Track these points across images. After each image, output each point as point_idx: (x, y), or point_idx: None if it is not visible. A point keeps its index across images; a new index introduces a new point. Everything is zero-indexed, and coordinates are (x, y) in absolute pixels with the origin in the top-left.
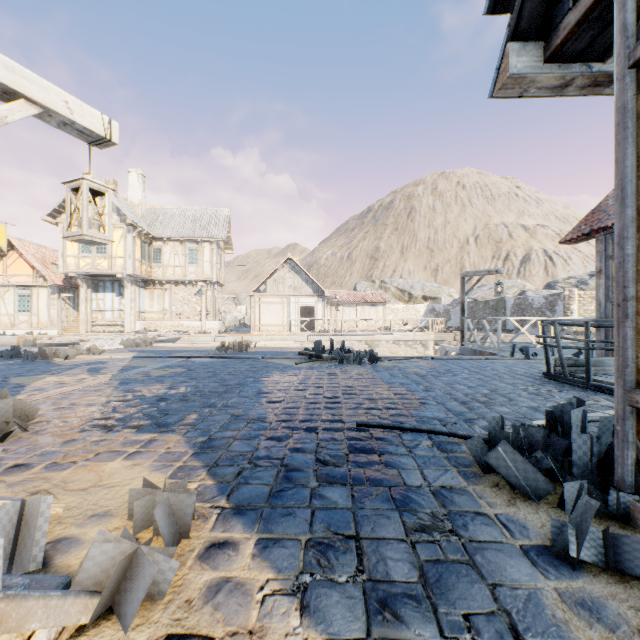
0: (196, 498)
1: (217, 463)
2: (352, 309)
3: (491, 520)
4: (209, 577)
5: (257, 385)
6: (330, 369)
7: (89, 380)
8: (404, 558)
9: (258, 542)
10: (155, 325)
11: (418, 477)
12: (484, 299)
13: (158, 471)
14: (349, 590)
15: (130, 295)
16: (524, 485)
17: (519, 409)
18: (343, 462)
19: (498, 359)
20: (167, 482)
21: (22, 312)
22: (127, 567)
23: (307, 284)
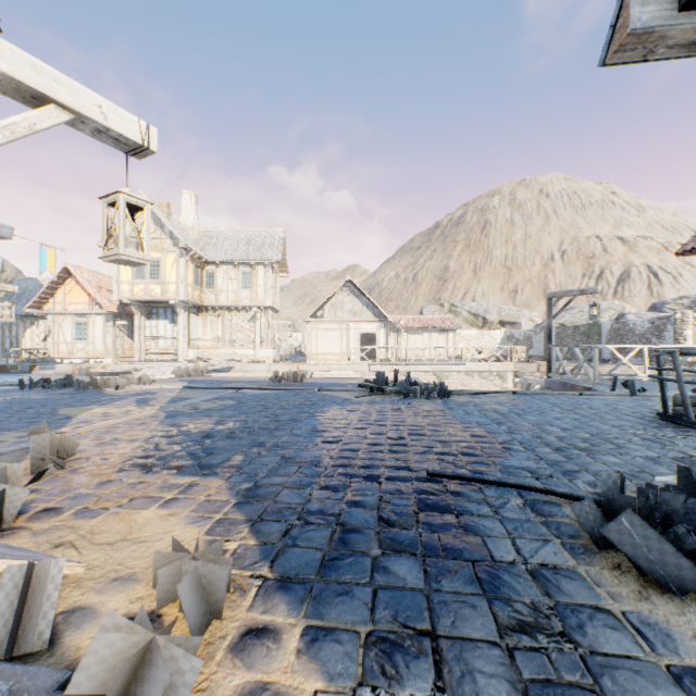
0: (234, 563)
1: (262, 517)
2: (418, 336)
3: (618, 621)
4: (241, 680)
5: (311, 421)
6: (394, 404)
7: (136, 412)
8: (499, 673)
9: (305, 631)
10: (208, 353)
11: (509, 549)
12: (573, 324)
13: (194, 524)
14: None
15: (183, 322)
16: (661, 572)
17: (632, 460)
18: (412, 523)
19: (595, 395)
20: (203, 539)
21: (79, 340)
22: (138, 664)
23: (368, 309)
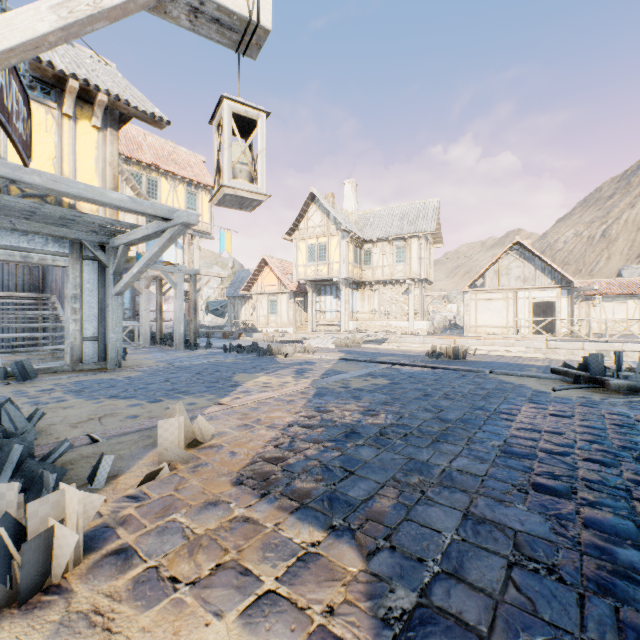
0: None
1: None
2: (617, 304)
3: None
4: None
5: (497, 429)
6: (637, 411)
7: (290, 385)
8: None
9: None
10: (365, 325)
11: None
12: None
13: None
14: None
15: (344, 297)
16: None
17: None
18: None
19: None
20: None
21: (272, 314)
22: None
23: (543, 273)
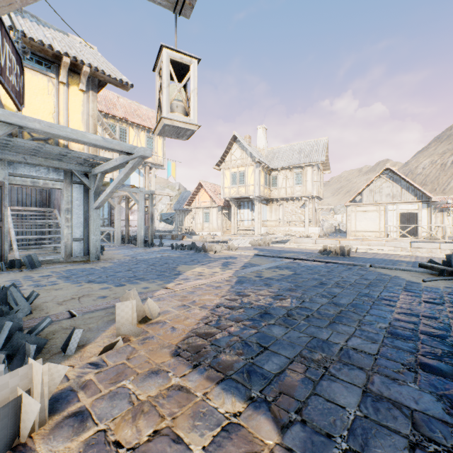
0: None
1: None
2: None
3: None
4: None
5: (382, 313)
6: None
7: (218, 274)
8: None
9: None
10: (273, 230)
11: None
12: None
13: None
14: None
15: (257, 210)
16: None
17: None
18: None
19: None
20: None
21: (205, 222)
22: None
23: (407, 191)
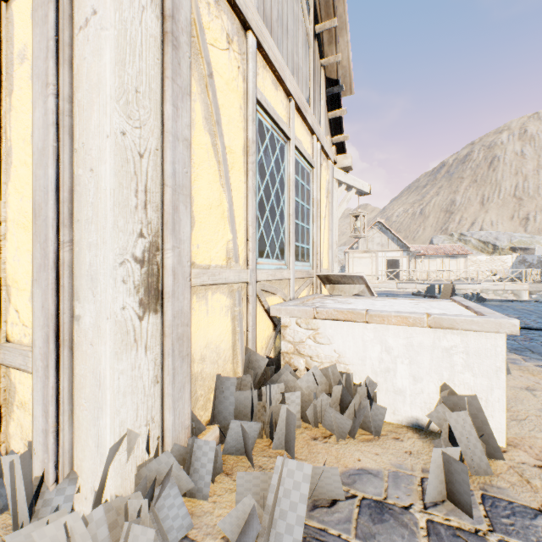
0: None
1: None
2: (431, 261)
3: None
4: None
5: None
6: None
7: None
8: None
9: None
10: None
11: None
12: None
13: None
14: (532, 354)
15: None
16: None
17: None
18: None
19: None
20: None
21: None
22: None
23: (392, 241)
